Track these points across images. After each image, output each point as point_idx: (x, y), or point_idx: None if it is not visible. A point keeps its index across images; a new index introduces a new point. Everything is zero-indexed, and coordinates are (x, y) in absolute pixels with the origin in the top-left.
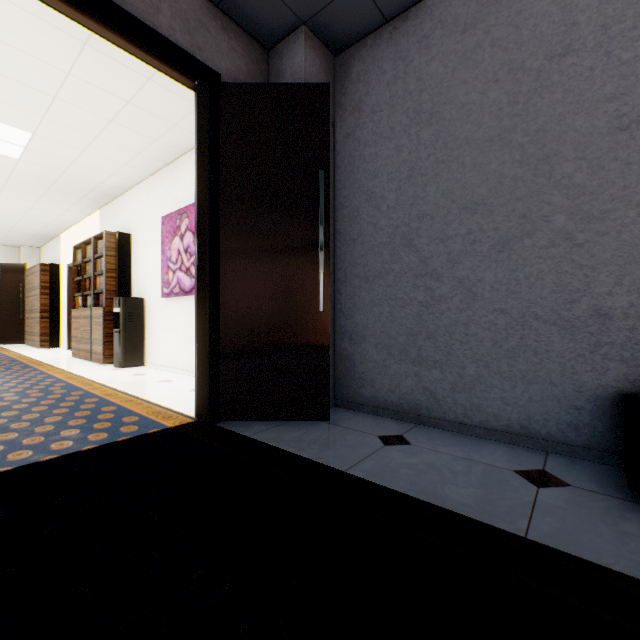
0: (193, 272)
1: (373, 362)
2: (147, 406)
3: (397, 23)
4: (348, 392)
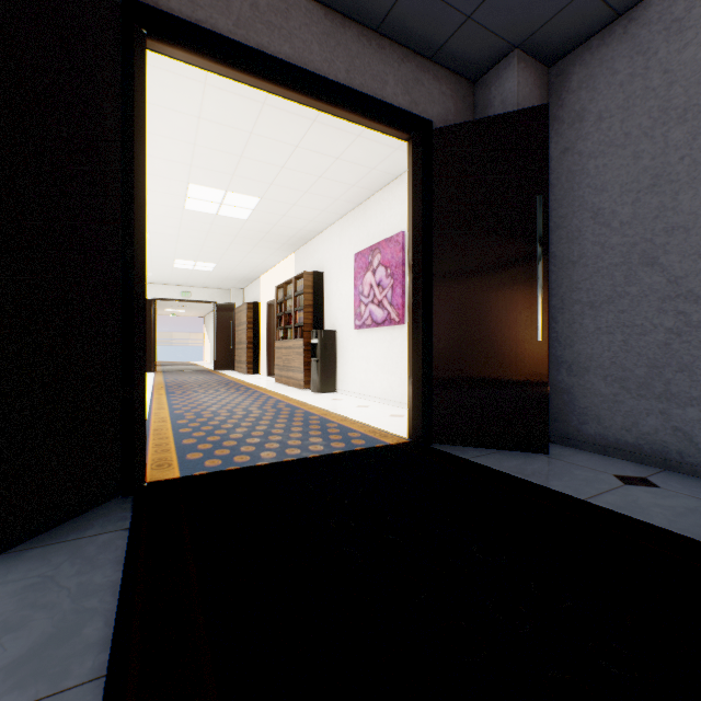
0: (385, 304)
1: (600, 396)
2: (361, 426)
3: (634, 14)
4: (566, 428)
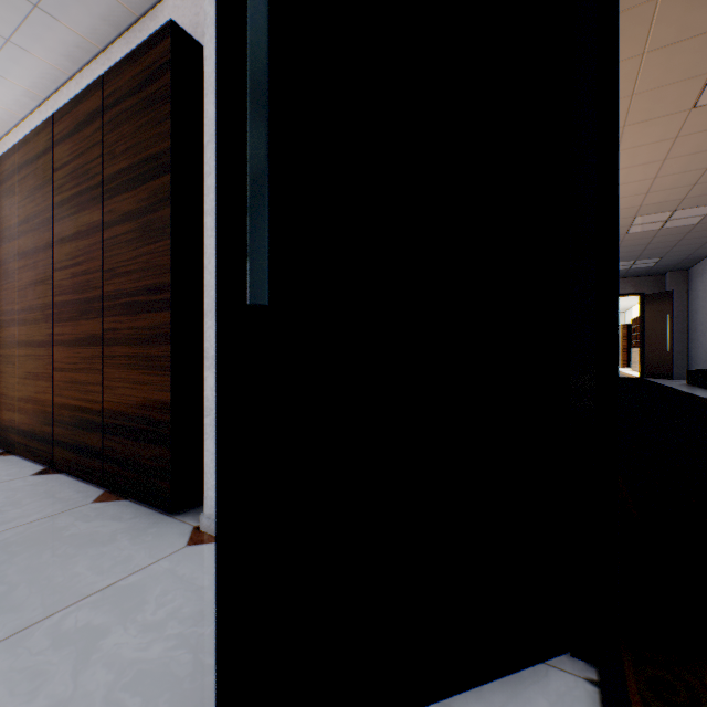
0: None
1: (691, 366)
2: (631, 376)
3: (694, 267)
4: None
